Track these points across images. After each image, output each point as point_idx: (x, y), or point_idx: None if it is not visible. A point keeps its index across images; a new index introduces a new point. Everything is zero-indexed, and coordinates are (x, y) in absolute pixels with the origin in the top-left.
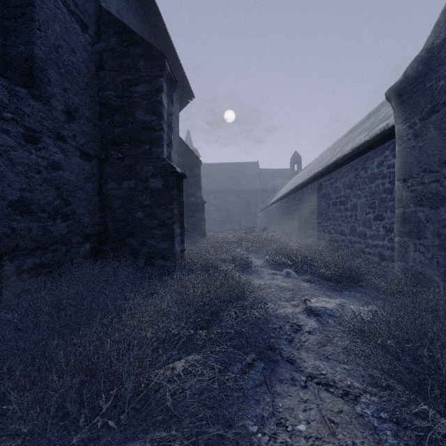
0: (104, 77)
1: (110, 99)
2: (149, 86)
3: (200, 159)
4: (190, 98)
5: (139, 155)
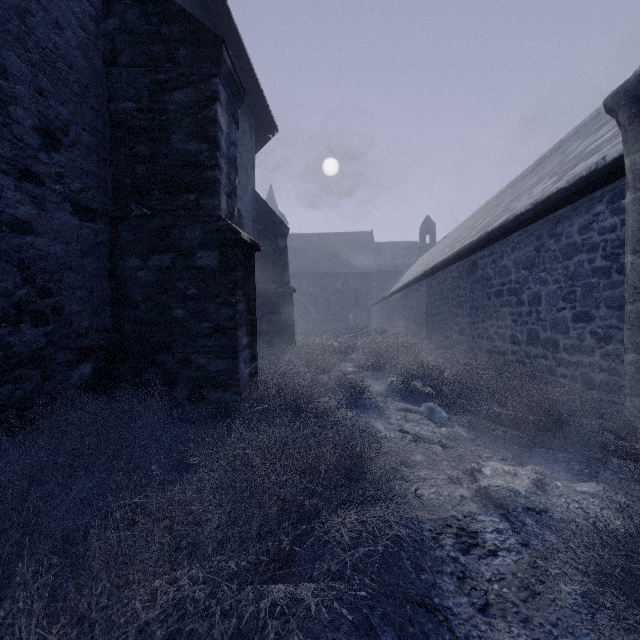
0: (119, 77)
1: (128, 115)
2: (195, 91)
3: (286, 226)
4: (271, 132)
5: (177, 211)
